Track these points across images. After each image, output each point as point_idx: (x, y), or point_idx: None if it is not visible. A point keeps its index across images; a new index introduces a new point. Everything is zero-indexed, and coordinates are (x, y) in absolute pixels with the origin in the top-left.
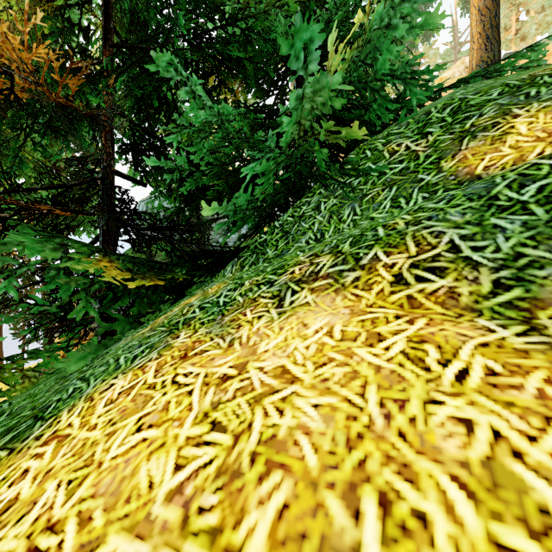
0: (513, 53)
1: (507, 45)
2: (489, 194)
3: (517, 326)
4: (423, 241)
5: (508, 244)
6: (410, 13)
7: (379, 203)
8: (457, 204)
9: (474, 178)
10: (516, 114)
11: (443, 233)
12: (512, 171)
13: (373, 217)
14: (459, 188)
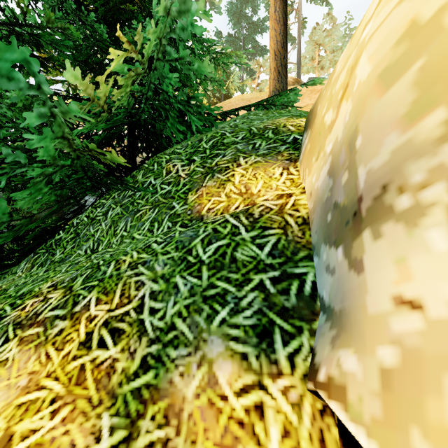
0: (314, 77)
1: (313, 70)
2: (189, 246)
3: (122, 431)
4: (127, 291)
5: (172, 311)
6: (178, 58)
7: (142, 223)
8: (167, 252)
9: (199, 218)
10: (239, 163)
11: (143, 285)
12: (213, 223)
13: (134, 237)
14: (186, 227)
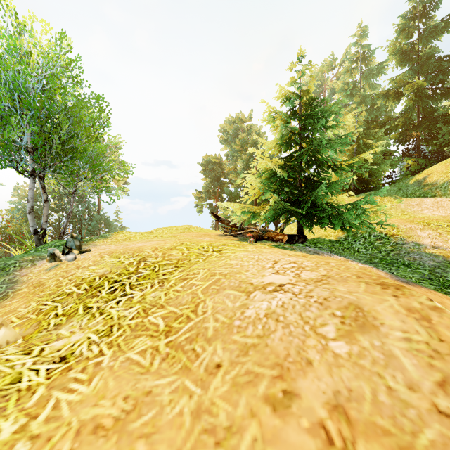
0: None
1: None
2: None
3: None
4: None
5: None
6: None
7: None
8: None
9: None
10: None
11: None
12: None
13: None
14: None
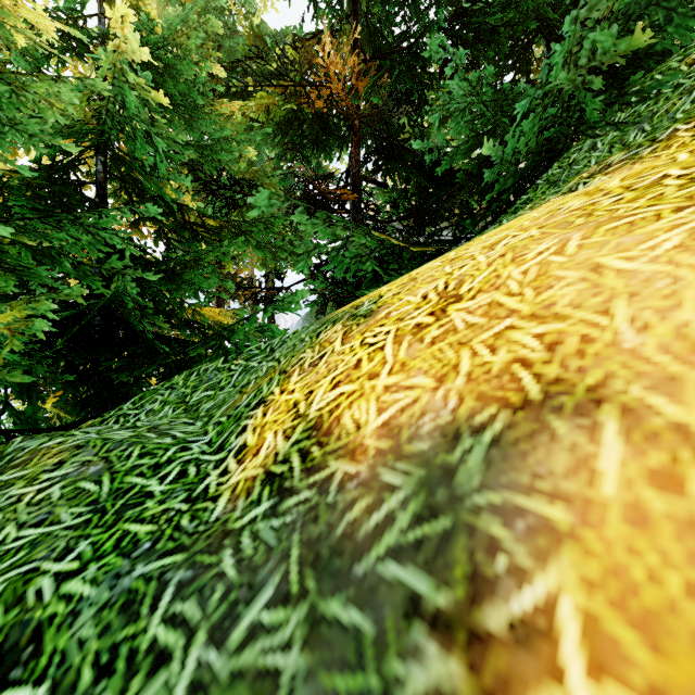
0: None
1: None
2: None
3: None
4: None
5: None
6: None
7: (674, 112)
8: None
9: None
10: None
11: None
12: None
13: None
14: None
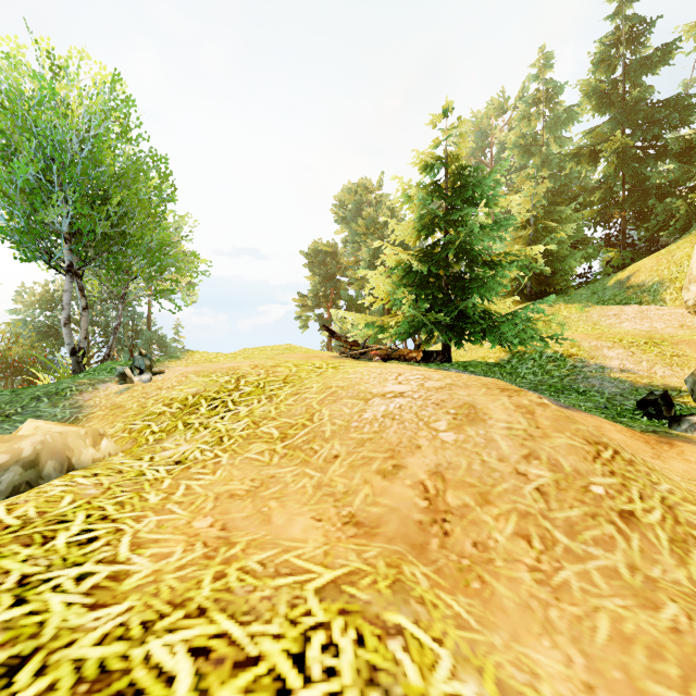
0: None
1: None
2: None
3: None
4: None
5: None
6: None
7: None
8: None
9: None
10: None
11: None
12: None
13: None
14: None
